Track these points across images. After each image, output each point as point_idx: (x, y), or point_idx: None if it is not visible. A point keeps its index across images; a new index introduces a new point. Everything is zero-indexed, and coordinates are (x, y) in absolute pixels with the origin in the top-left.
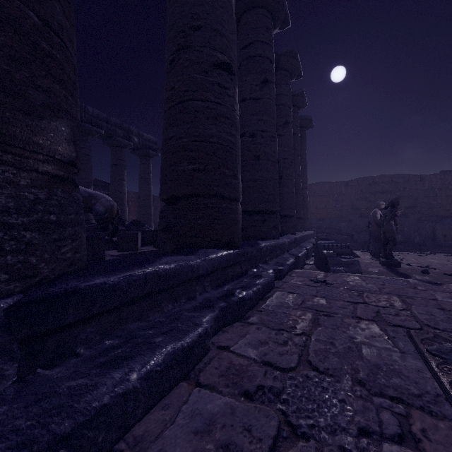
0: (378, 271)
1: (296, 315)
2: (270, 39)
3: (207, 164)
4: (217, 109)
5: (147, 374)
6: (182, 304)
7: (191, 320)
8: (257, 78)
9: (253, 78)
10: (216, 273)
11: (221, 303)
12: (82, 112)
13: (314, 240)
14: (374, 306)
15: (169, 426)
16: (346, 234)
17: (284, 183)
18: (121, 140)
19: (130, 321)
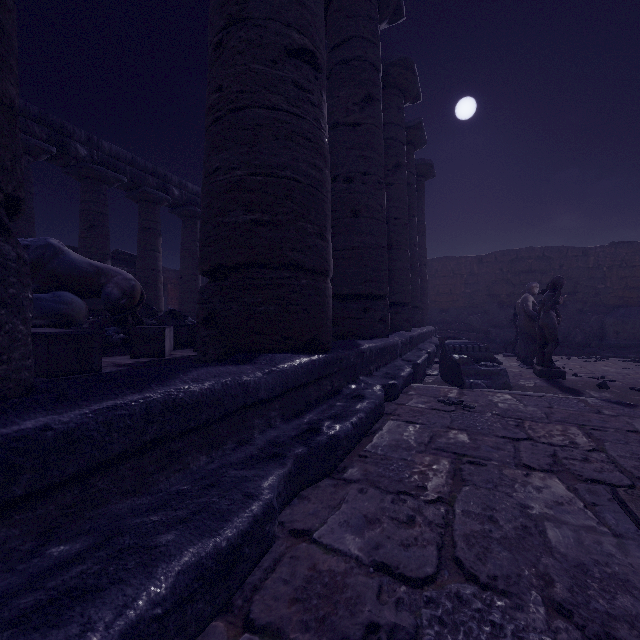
0: (535, 385)
1: (424, 463)
2: (376, 34)
3: (275, 213)
4: (292, 123)
5: (127, 632)
6: (227, 453)
7: (240, 488)
8: (355, 93)
9: (349, 92)
10: (290, 394)
11: (297, 448)
12: (93, 149)
13: (437, 339)
14: (546, 445)
15: None
16: (480, 330)
17: (395, 256)
18: (153, 192)
19: (113, 498)
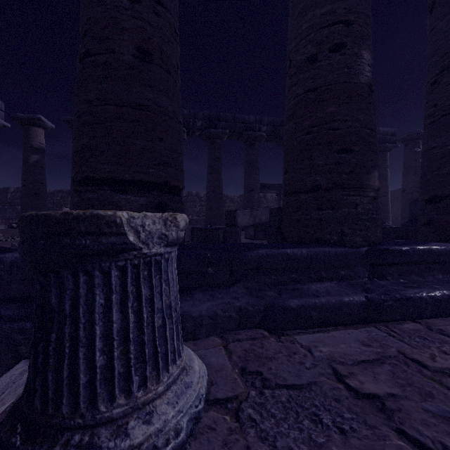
0: None
1: None
2: None
3: None
4: None
5: (431, 297)
6: None
7: None
8: None
9: None
10: None
11: None
12: None
13: None
14: None
15: (448, 325)
16: None
17: None
18: None
19: (412, 274)
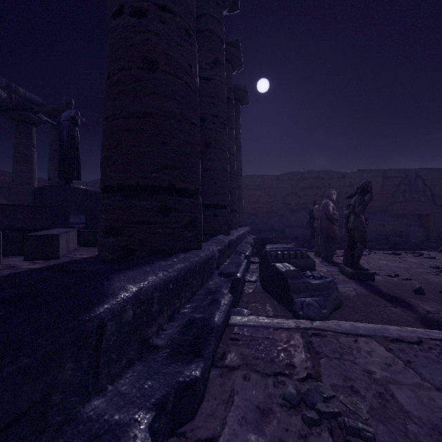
0: (357, 293)
1: None
2: None
3: None
4: None
5: None
6: None
7: None
8: None
9: None
10: None
11: None
12: None
13: (251, 239)
14: None
15: None
16: (278, 229)
17: (214, 155)
18: None
19: None
